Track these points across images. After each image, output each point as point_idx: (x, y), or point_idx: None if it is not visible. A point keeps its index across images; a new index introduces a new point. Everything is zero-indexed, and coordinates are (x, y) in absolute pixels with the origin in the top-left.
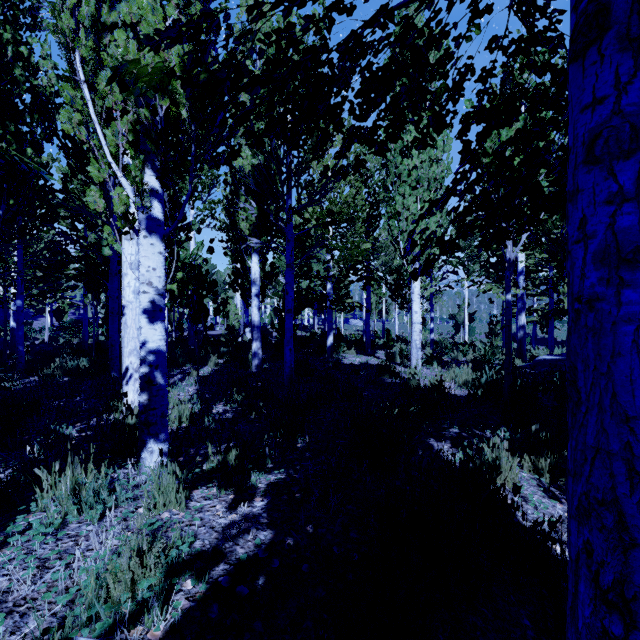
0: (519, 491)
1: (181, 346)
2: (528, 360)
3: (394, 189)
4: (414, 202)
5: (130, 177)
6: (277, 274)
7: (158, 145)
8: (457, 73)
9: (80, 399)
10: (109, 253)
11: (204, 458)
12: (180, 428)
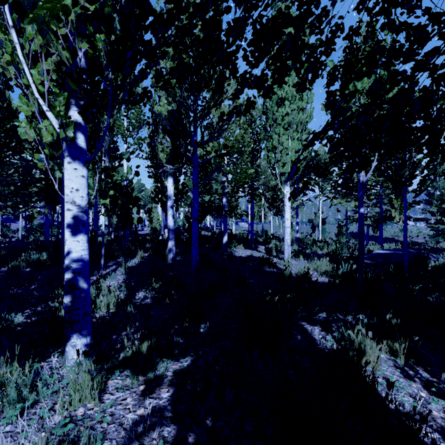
0: (392, 386)
1: (117, 243)
2: (366, 253)
3: (272, 130)
4: (286, 139)
5: (55, 111)
6: (187, 191)
7: (78, 83)
8: (329, 31)
9: (34, 287)
10: (60, 175)
11: (123, 345)
12: (107, 314)
